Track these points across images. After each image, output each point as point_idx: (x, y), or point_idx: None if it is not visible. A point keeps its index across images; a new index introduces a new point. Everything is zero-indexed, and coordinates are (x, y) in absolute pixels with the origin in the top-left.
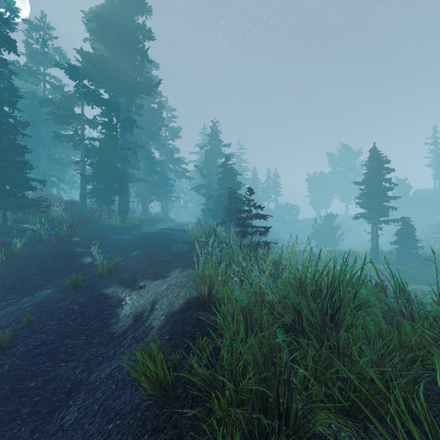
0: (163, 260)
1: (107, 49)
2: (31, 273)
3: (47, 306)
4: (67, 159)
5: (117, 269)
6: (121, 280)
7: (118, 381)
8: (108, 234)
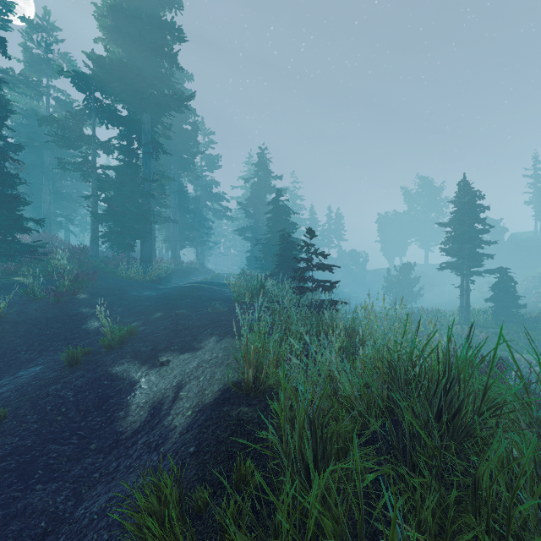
0: (194, 325)
1: (126, 52)
2: (17, 342)
3: (30, 391)
4: (77, 194)
5: (132, 338)
6: (136, 354)
7: (113, 524)
8: (125, 290)
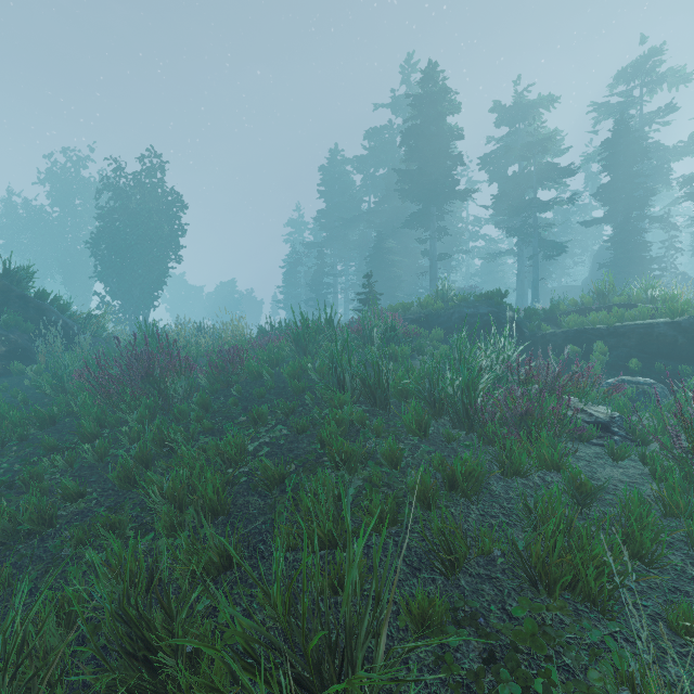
0: None
1: None
2: None
3: None
4: None
5: None
6: None
7: None
8: None
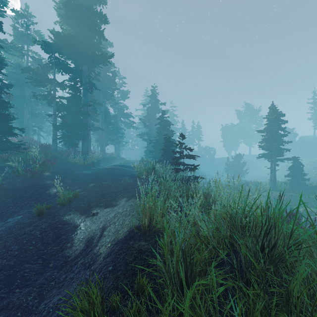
0: (113, 191)
1: (73, 30)
2: (7, 201)
3: (14, 231)
4: (45, 113)
5: (76, 199)
6: (78, 208)
7: (61, 315)
8: (72, 170)
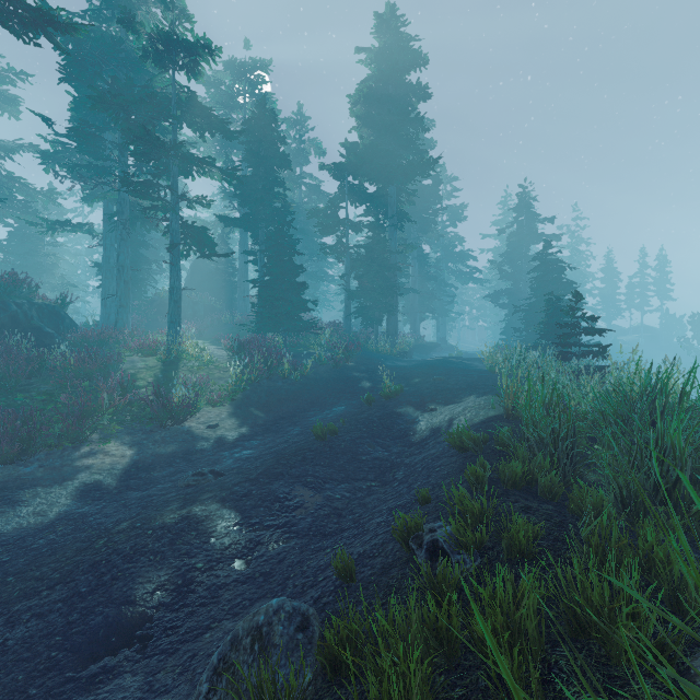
0: (453, 387)
1: (374, 131)
2: (321, 392)
3: (349, 416)
4: (319, 271)
5: (402, 394)
6: (409, 403)
7: (433, 458)
8: (380, 360)
